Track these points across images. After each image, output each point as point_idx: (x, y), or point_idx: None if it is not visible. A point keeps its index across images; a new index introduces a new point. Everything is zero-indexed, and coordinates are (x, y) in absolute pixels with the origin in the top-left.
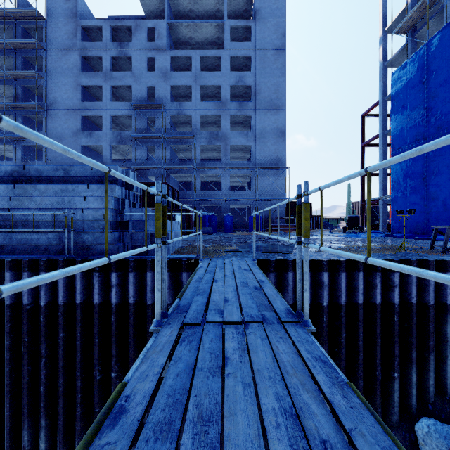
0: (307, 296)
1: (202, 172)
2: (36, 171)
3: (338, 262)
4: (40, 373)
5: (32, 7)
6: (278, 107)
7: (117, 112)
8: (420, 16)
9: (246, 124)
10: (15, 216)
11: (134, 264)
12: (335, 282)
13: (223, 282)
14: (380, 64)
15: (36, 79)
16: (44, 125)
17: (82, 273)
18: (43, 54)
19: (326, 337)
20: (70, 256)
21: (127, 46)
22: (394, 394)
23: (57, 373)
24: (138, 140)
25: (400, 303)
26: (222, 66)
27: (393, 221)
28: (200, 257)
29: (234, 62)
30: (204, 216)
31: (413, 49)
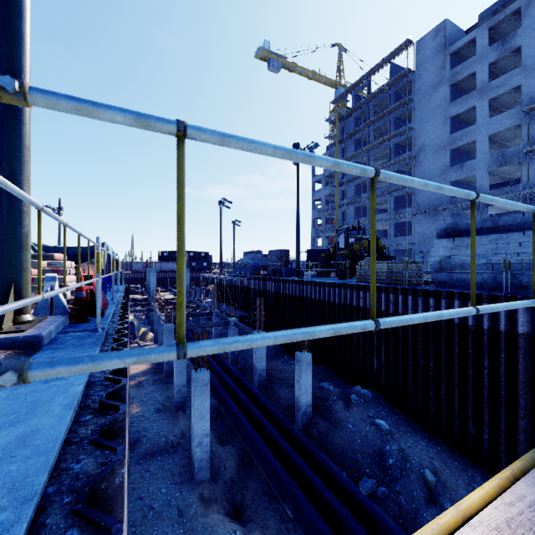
0: None
1: None
2: (465, 225)
3: None
4: (482, 380)
5: (401, 67)
6: None
7: (498, 127)
8: None
9: None
10: (454, 261)
11: None
12: None
13: None
14: None
15: (406, 132)
16: (413, 172)
17: (524, 308)
18: (412, 105)
19: None
20: (507, 293)
21: (513, 36)
22: None
23: (497, 385)
24: (531, 153)
25: None
26: None
27: None
28: None
29: None
30: None
31: None
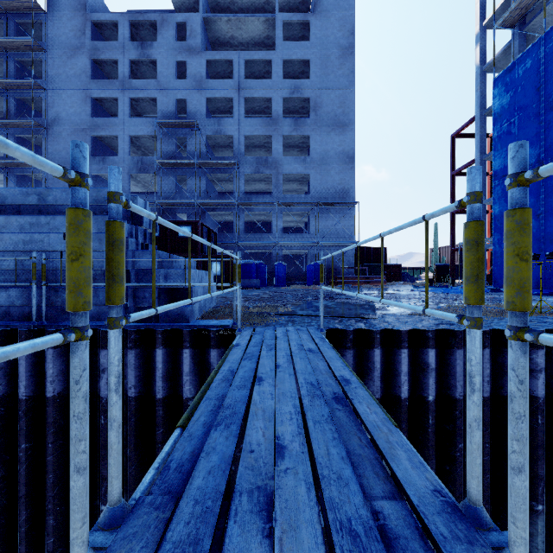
0: (525, 487)
1: (247, 209)
2: None
3: (451, 333)
4: None
5: None
6: (345, 126)
7: (138, 131)
8: (532, 3)
9: (303, 147)
10: None
11: (136, 337)
12: (445, 363)
13: (273, 383)
14: (476, 68)
15: (34, 89)
16: (44, 148)
17: (56, 350)
18: (43, 57)
19: (433, 449)
20: (41, 323)
21: (151, 46)
22: (537, 536)
23: (18, 504)
24: (164, 167)
25: (545, 396)
26: (273, 72)
27: (495, 271)
28: (238, 326)
29: (288, 68)
30: (249, 265)
31: (521, 47)
